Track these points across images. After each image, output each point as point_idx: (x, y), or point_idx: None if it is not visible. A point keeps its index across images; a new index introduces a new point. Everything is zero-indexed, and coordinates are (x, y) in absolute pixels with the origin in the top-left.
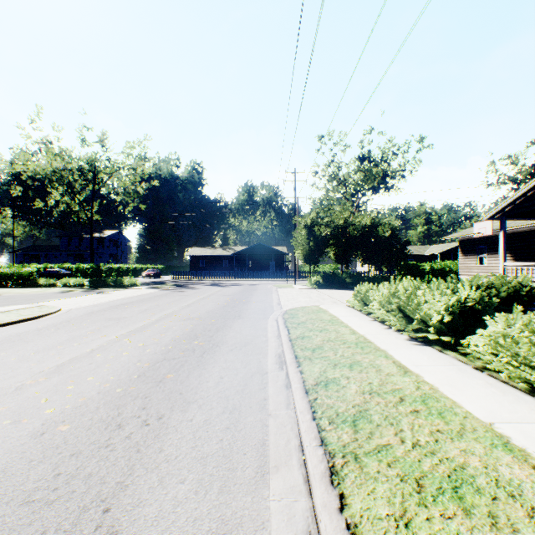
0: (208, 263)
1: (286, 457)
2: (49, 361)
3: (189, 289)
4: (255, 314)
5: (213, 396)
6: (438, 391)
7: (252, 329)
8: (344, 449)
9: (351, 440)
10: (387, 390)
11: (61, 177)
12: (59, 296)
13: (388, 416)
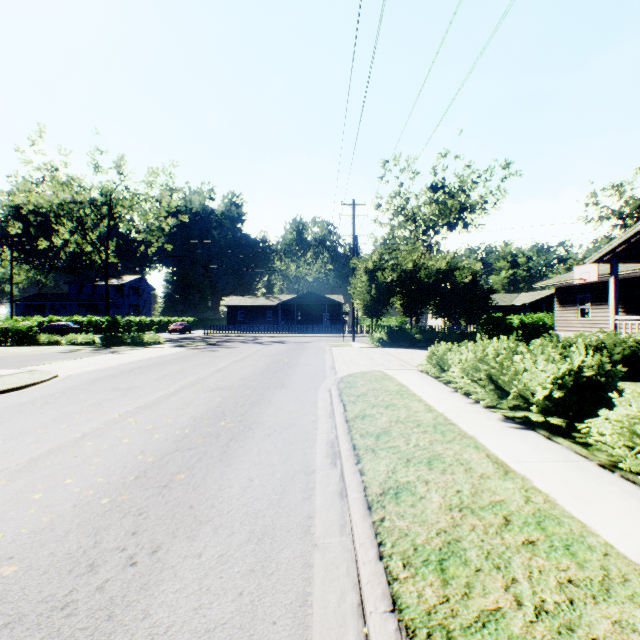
0: (248, 315)
1: (338, 630)
2: (20, 453)
3: (223, 348)
4: (302, 382)
5: (236, 512)
6: (557, 506)
7: (297, 404)
8: (430, 619)
9: (439, 600)
10: (484, 504)
11: (69, 211)
12: (61, 357)
13: (491, 552)
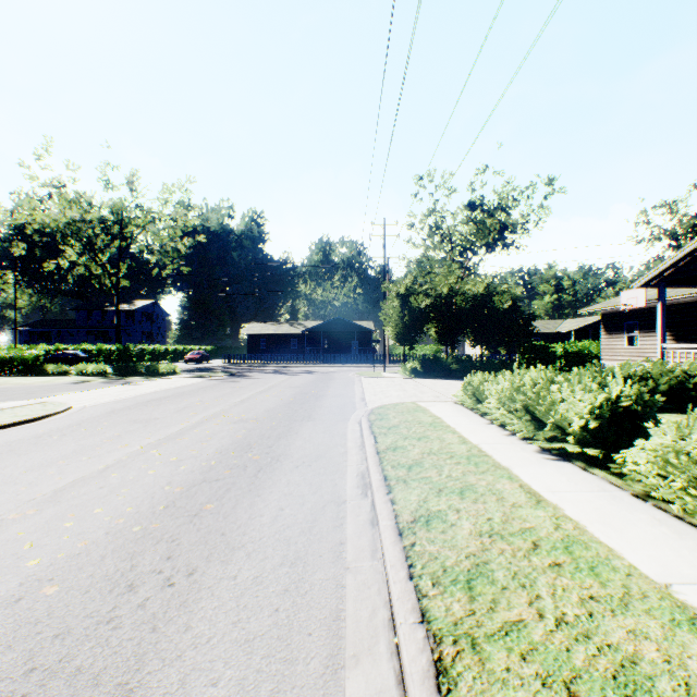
0: (271, 344)
1: (370, 640)
2: (45, 484)
3: (244, 379)
4: (331, 414)
5: (268, 539)
6: (586, 532)
7: (325, 436)
8: (456, 629)
9: (465, 613)
10: (514, 531)
11: (78, 231)
12: (72, 388)
13: (517, 573)
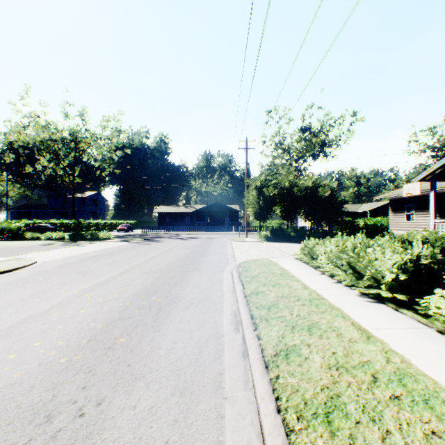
0: (173, 219)
1: None
2: (3, 321)
3: (155, 242)
4: (211, 267)
5: (163, 369)
6: (412, 365)
7: (208, 283)
8: None
9: None
10: (355, 364)
11: (47, 146)
12: (40, 248)
13: (366, 406)
